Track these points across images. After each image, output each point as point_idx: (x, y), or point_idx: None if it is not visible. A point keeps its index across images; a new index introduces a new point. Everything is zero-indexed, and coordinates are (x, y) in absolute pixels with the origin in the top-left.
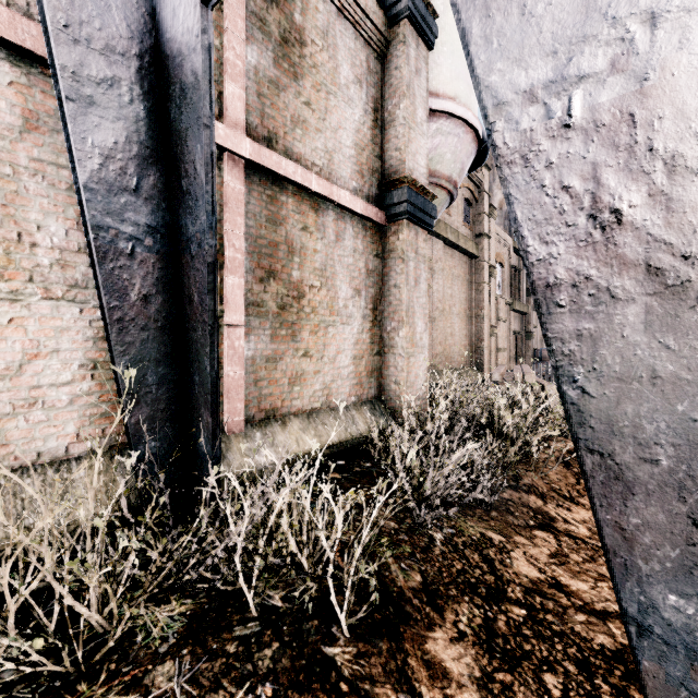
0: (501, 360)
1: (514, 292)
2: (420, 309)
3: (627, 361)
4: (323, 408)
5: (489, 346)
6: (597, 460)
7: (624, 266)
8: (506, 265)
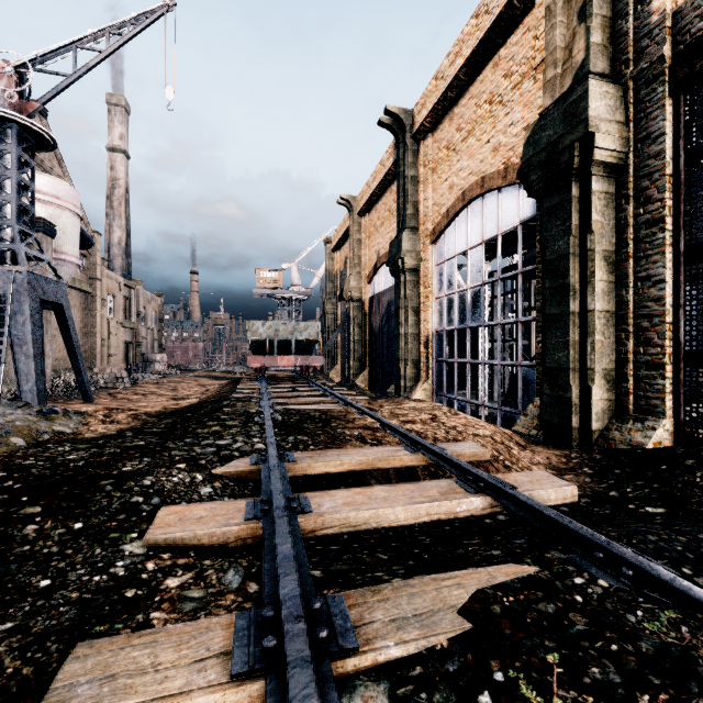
0: (113, 362)
1: (126, 314)
2: (49, 342)
3: (76, 360)
4: (6, 379)
5: (101, 353)
6: (74, 368)
7: (75, 353)
8: (118, 296)
